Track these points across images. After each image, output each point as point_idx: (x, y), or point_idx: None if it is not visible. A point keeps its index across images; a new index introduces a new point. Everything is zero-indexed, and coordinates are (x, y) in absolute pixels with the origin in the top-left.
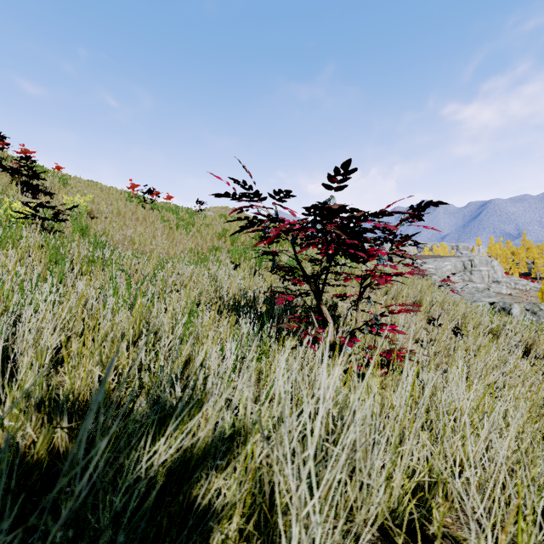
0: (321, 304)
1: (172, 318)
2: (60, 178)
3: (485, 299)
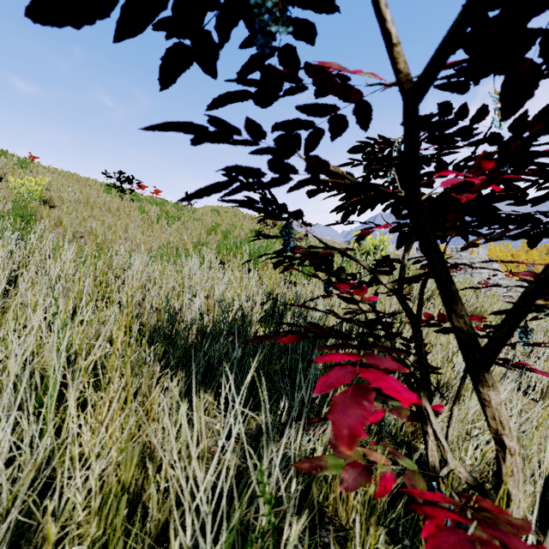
0: (487, 384)
1: None
2: (17, 161)
3: None
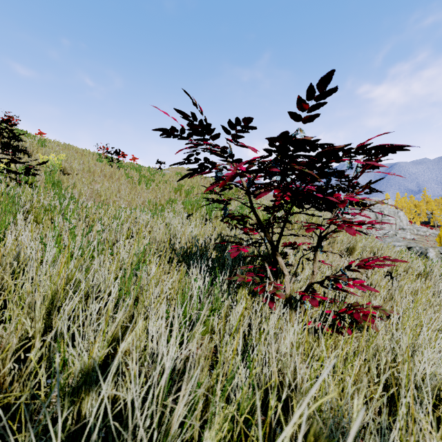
0: (277, 255)
1: (120, 268)
2: (39, 141)
3: (395, 243)
